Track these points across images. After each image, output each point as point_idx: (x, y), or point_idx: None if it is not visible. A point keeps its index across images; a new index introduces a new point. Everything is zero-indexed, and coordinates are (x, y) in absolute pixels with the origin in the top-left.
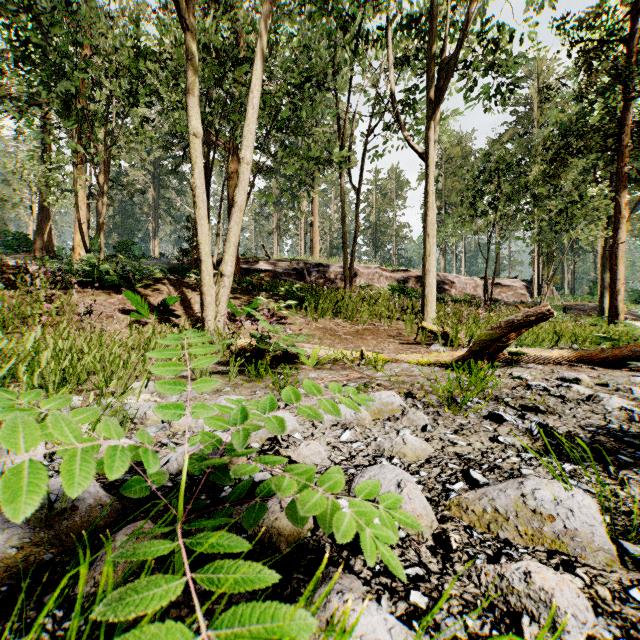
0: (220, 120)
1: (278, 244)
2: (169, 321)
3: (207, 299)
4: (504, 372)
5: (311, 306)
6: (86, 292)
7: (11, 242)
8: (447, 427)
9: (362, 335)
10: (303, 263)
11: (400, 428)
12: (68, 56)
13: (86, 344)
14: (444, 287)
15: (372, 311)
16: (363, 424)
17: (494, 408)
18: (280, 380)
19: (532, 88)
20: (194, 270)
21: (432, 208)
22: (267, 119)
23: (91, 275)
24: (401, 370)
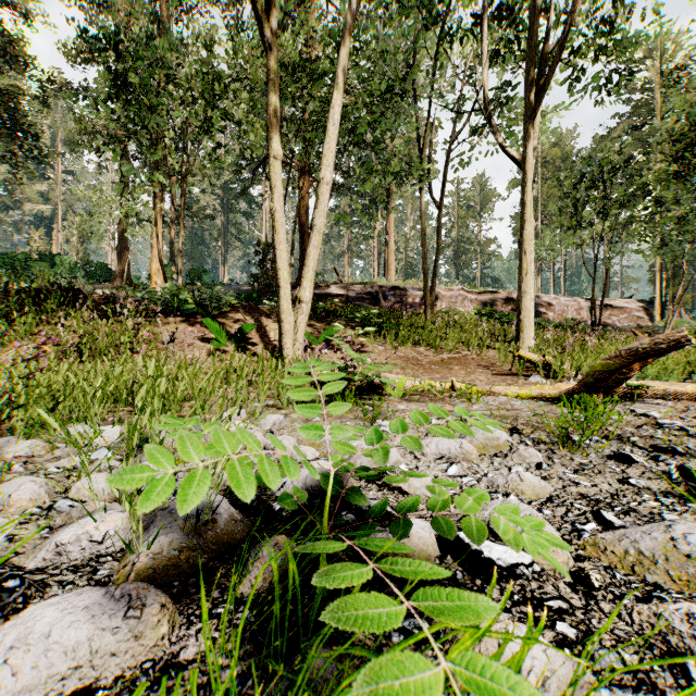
0: (294, 139)
1: (349, 266)
2: (246, 349)
3: (285, 326)
4: (624, 408)
5: (390, 333)
6: (167, 320)
7: (93, 272)
8: (565, 466)
9: (448, 365)
10: (378, 286)
11: (511, 465)
12: (150, 88)
13: (179, 372)
14: (540, 310)
15: (458, 338)
16: (469, 459)
17: (618, 448)
18: (373, 411)
19: (652, 70)
20: (269, 296)
21: (529, 221)
22: (343, 134)
23: (171, 303)
24: (499, 404)
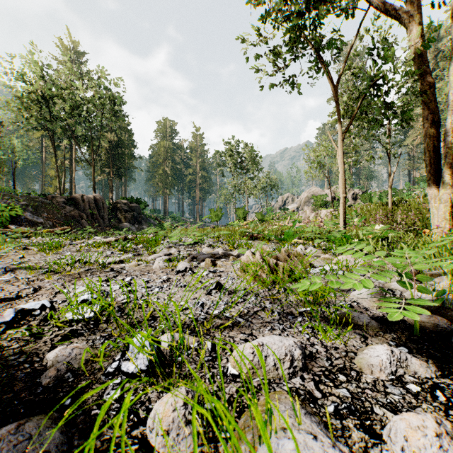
0: None
1: None
2: None
3: None
4: None
5: None
6: None
7: None
8: None
9: None
10: None
11: None
12: None
13: None
14: None
15: None
16: None
17: None
18: None
19: None
20: None
21: None
22: None
23: None
24: None
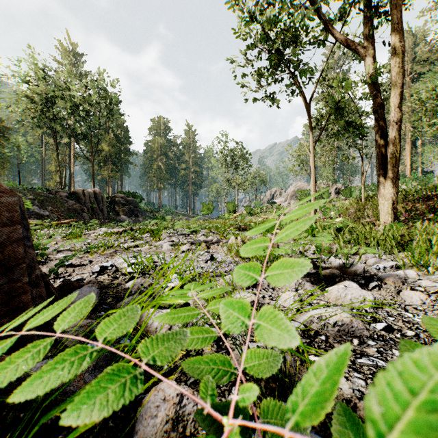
0: None
1: None
2: None
3: None
4: None
5: None
6: None
7: None
8: None
9: None
10: None
11: None
12: None
13: None
14: None
15: None
16: None
17: None
18: None
19: None
20: None
21: None
22: None
23: None
24: None
